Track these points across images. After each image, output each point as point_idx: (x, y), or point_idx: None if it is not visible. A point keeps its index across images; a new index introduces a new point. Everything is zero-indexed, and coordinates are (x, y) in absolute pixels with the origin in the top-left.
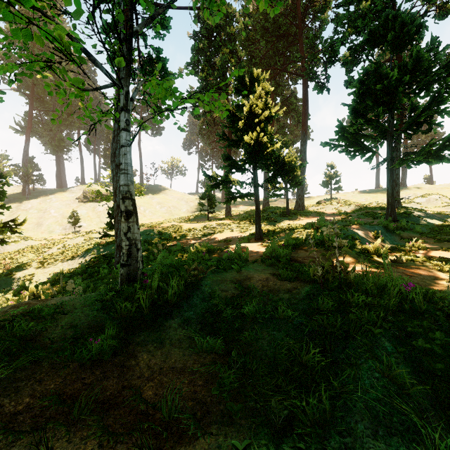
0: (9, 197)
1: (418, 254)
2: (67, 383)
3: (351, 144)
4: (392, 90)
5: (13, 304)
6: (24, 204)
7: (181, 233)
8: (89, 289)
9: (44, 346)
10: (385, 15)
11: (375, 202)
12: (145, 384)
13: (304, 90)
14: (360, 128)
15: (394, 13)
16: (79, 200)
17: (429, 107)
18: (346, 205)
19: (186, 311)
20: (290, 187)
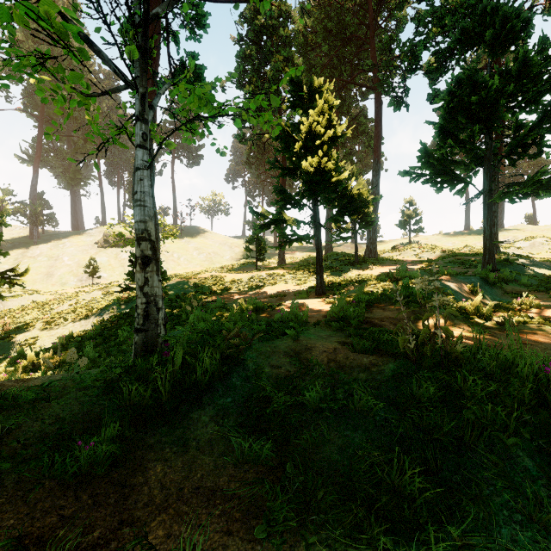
0: (13, 242)
1: (530, 313)
2: (36, 516)
3: (437, 173)
4: (492, 103)
5: (6, 376)
6: (31, 250)
7: (223, 286)
8: (101, 359)
9: (12, 452)
10: (482, 7)
11: (464, 247)
12: (154, 517)
13: (377, 106)
14: (449, 152)
15: (494, 5)
16: (98, 245)
17: (539, 125)
18: (429, 251)
19: (222, 397)
20: (360, 228)
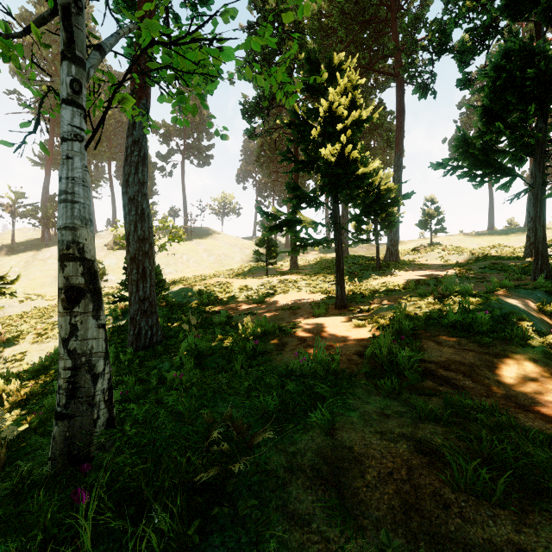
0: (25, 244)
1: None
2: None
3: (478, 164)
4: None
5: None
6: (42, 253)
7: (230, 294)
8: None
9: None
10: None
11: (492, 249)
12: None
13: (399, 95)
14: (492, 140)
15: None
16: (107, 247)
17: None
18: (456, 253)
19: None
20: (381, 229)
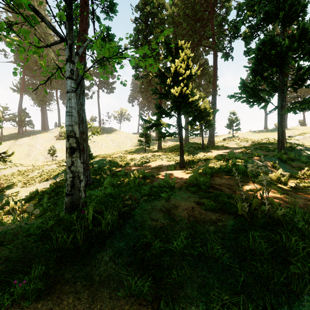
0: (9, 136)
1: None
2: None
3: (250, 96)
4: (283, 54)
5: None
6: (18, 141)
7: (125, 162)
8: (50, 207)
9: None
10: None
11: (264, 139)
12: None
13: (214, 58)
14: (257, 84)
15: None
16: (56, 138)
17: None
18: (244, 141)
19: (118, 242)
20: (204, 128)
